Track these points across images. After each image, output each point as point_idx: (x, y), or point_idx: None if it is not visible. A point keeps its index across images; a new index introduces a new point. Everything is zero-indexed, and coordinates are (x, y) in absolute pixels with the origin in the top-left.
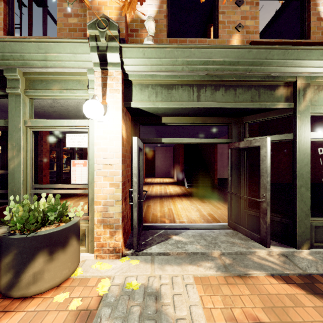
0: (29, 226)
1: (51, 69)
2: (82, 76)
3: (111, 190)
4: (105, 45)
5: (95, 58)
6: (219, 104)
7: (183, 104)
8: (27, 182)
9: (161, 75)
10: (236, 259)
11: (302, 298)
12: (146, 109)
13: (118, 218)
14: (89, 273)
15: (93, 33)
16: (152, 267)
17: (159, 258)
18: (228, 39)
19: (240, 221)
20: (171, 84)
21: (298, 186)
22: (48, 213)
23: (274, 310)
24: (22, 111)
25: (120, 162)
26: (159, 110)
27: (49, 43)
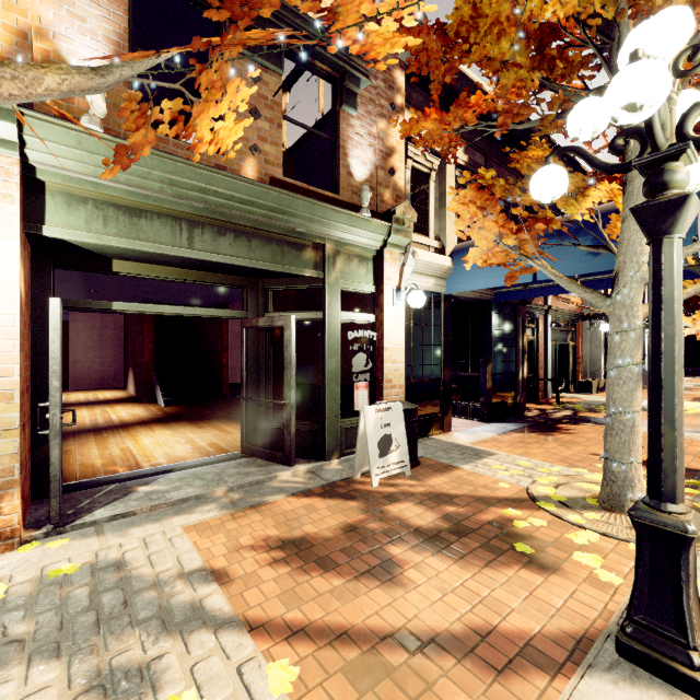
0: None
1: None
2: None
3: None
4: None
5: None
6: (225, 258)
7: (162, 249)
8: None
9: (118, 188)
10: (251, 490)
11: (319, 505)
12: (79, 243)
13: (11, 466)
14: None
15: None
16: (102, 539)
17: (114, 524)
18: (240, 162)
19: (261, 441)
20: (138, 207)
21: (327, 380)
22: None
23: (288, 524)
24: None
25: (16, 349)
26: (110, 248)
27: None
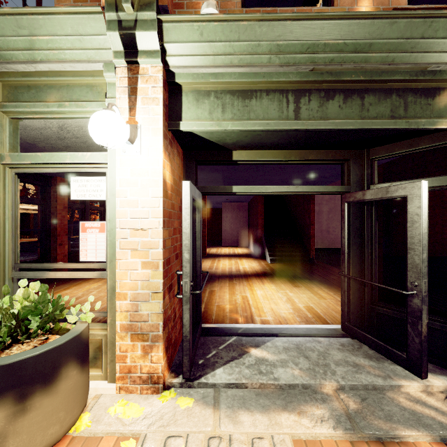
0: None
1: (42, 66)
2: (95, 77)
3: (145, 273)
4: (132, 18)
5: (116, 43)
6: (333, 123)
7: (270, 124)
8: (5, 259)
9: (232, 73)
10: (368, 399)
11: None
12: (206, 136)
13: (157, 323)
14: (102, 426)
15: None
16: (216, 415)
17: (229, 393)
18: (351, 7)
19: (365, 324)
20: (249, 89)
21: None
22: (28, 317)
23: None
24: None
25: (160, 226)
26: (228, 136)
27: (34, 16)
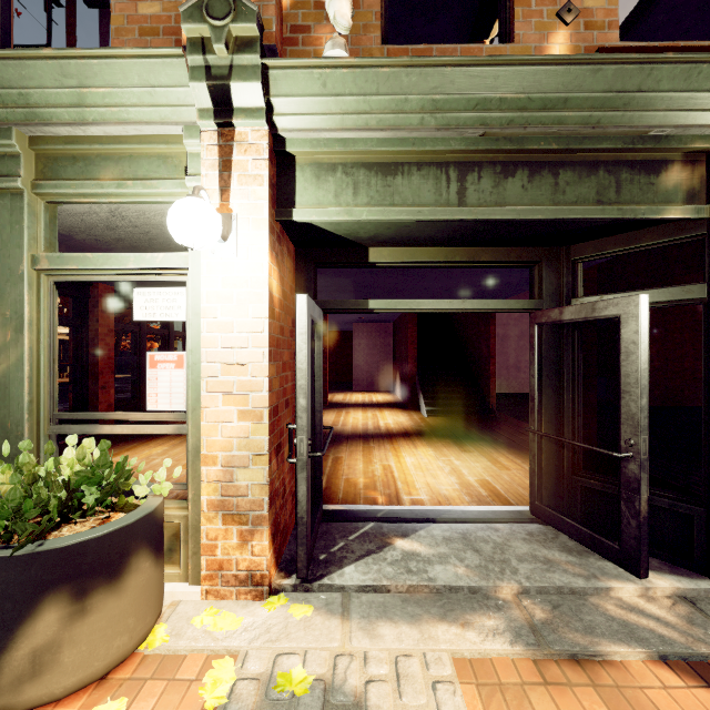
0: (22, 527)
1: (95, 129)
2: (170, 145)
3: (243, 427)
4: (226, 63)
5: (202, 98)
6: (514, 211)
7: (423, 212)
8: (40, 406)
9: (368, 139)
10: (562, 607)
11: None
12: (330, 228)
13: (261, 499)
14: (185, 641)
15: (195, 31)
16: (345, 627)
17: (363, 599)
18: (539, 45)
19: (564, 503)
20: (392, 161)
21: None
22: (82, 487)
23: None
24: (29, 233)
25: (264, 359)
26: (363, 229)
27: (87, 61)
